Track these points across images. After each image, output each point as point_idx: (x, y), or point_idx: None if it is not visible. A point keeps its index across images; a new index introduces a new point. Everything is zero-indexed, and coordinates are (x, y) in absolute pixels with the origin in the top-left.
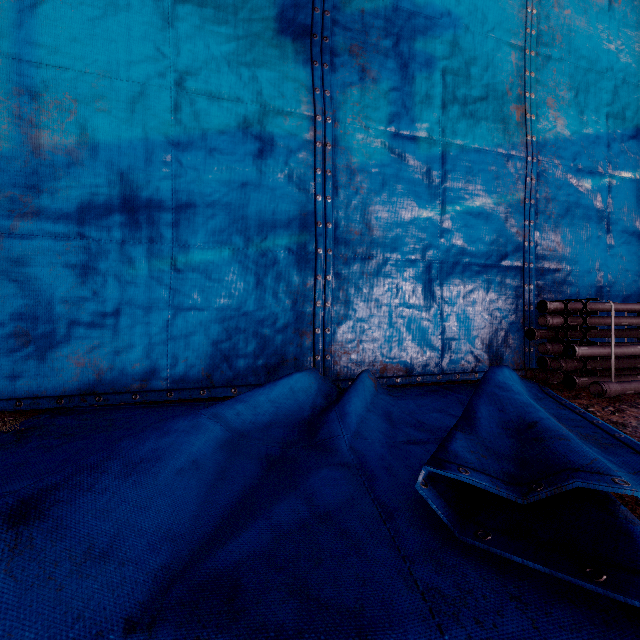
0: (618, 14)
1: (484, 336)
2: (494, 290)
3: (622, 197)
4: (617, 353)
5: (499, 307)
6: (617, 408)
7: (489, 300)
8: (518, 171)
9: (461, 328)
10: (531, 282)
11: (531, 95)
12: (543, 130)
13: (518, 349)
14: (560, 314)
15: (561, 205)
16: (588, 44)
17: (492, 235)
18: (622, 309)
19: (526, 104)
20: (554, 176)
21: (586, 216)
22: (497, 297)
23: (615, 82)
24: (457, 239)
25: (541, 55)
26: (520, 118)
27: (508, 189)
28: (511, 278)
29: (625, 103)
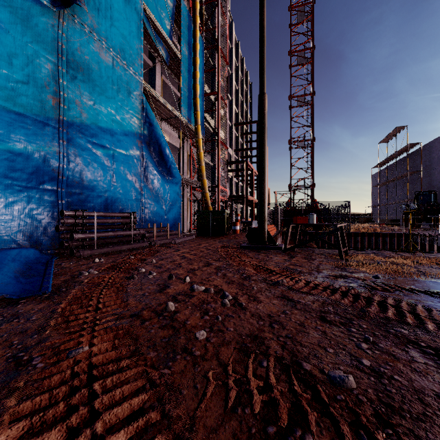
0: (118, 73)
1: (25, 231)
2: (34, 202)
3: (120, 162)
4: (99, 236)
5: (38, 213)
6: (78, 261)
7: (30, 208)
8: (54, 134)
9: (4, 226)
10: (64, 199)
11: (64, 94)
12: (72, 116)
13: (54, 237)
14: (74, 217)
15: (84, 159)
16: (101, 81)
17: (32, 169)
18: (109, 215)
19: (60, 98)
20: (80, 143)
21: (100, 168)
22: (37, 207)
23: (116, 105)
24: (0, 167)
25: (71, 74)
26: (55, 104)
27: (46, 143)
28: (48, 196)
29: (122, 117)
